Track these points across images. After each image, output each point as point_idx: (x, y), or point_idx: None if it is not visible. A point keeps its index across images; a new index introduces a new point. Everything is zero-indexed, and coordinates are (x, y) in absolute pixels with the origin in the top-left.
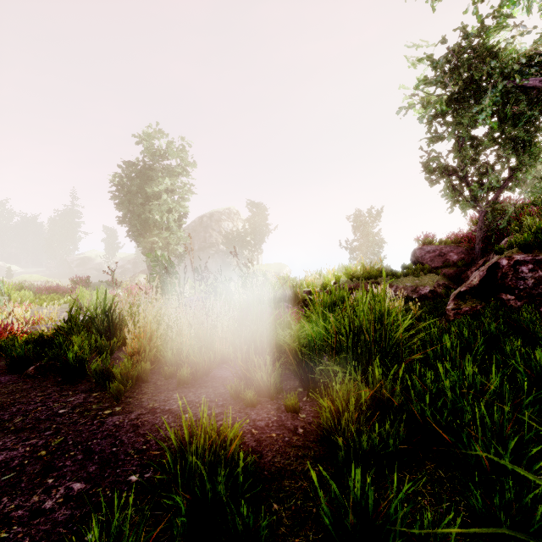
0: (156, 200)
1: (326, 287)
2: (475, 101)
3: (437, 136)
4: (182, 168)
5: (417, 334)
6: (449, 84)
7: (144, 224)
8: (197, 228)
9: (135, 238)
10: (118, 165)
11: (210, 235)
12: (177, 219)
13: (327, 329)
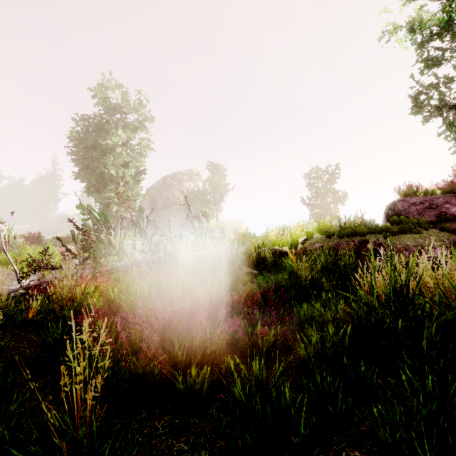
0: (112, 155)
1: (297, 246)
2: None
3: (437, 58)
4: (139, 122)
5: None
6: None
7: (101, 180)
8: (161, 187)
9: (92, 194)
10: (72, 118)
11: (172, 194)
12: (135, 175)
13: None
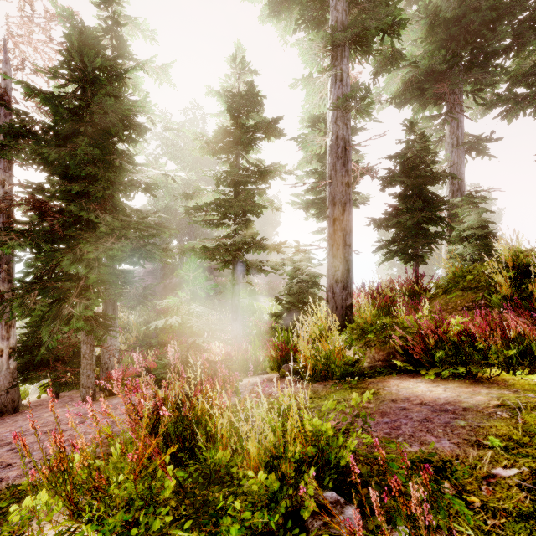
0: None
1: None
2: None
3: None
4: None
5: None
6: None
7: None
8: None
9: None
10: None
11: None
12: None
13: None
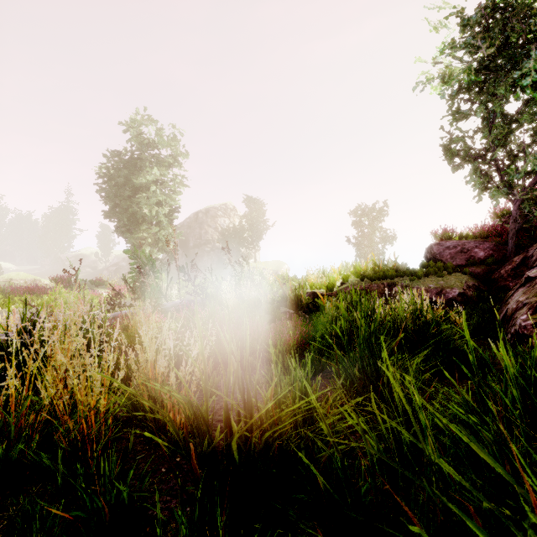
0: (145, 192)
1: (332, 288)
2: (514, 66)
3: (462, 113)
4: (173, 158)
5: None
6: (481, 46)
7: (132, 219)
8: (192, 224)
9: (123, 234)
10: (103, 154)
11: (206, 232)
12: (168, 214)
13: (367, 377)
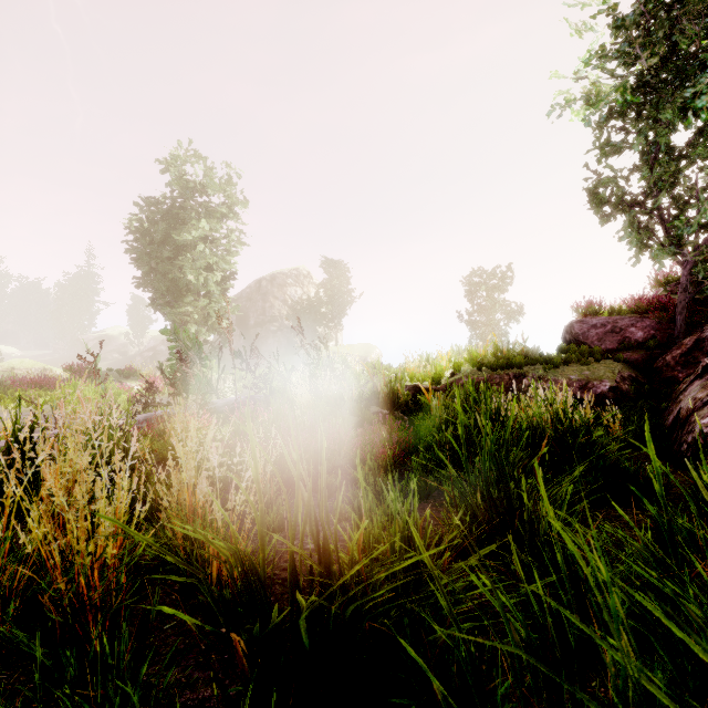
0: (190, 253)
1: (440, 381)
2: (684, 81)
3: (614, 145)
4: (227, 207)
5: (699, 509)
6: (641, 55)
7: (173, 288)
8: (254, 295)
9: (161, 308)
10: (134, 202)
11: (271, 306)
12: (221, 281)
13: (495, 509)
